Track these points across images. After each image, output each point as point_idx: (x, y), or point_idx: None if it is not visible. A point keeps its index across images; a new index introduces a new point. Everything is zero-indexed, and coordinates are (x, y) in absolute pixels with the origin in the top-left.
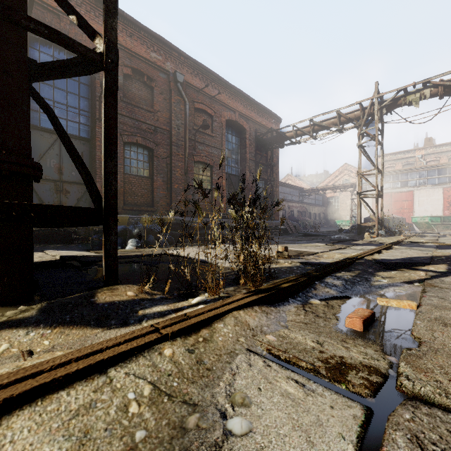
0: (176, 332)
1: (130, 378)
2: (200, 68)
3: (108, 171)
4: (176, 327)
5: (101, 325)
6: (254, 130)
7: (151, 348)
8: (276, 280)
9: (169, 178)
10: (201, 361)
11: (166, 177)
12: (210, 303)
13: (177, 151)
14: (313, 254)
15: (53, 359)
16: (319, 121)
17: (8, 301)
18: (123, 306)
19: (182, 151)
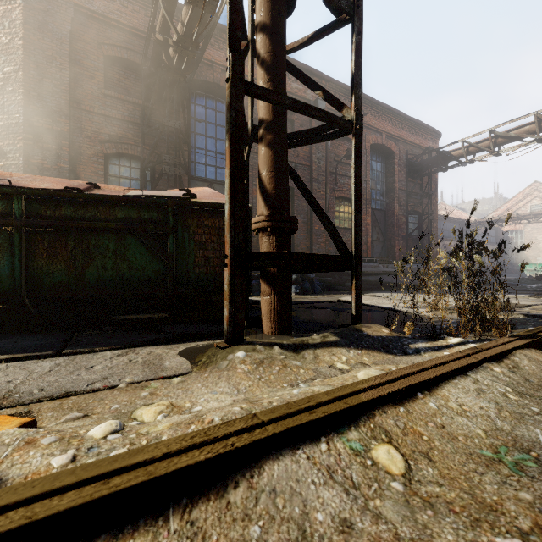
0: (489, 358)
1: (487, 380)
2: (342, 89)
3: (356, 224)
4: (481, 355)
5: (388, 352)
6: (405, 152)
7: (480, 366)
8: (515, 330)
9: (309, 219)
10: (528, 380)
11: (306, 217)
12: (476, 343)
13: (317, 187)
14: (525, 306)
15: (422, 362)
16: (504, 131)
17: (284, 331)
18: (392, 340)
19: (323, 187)
